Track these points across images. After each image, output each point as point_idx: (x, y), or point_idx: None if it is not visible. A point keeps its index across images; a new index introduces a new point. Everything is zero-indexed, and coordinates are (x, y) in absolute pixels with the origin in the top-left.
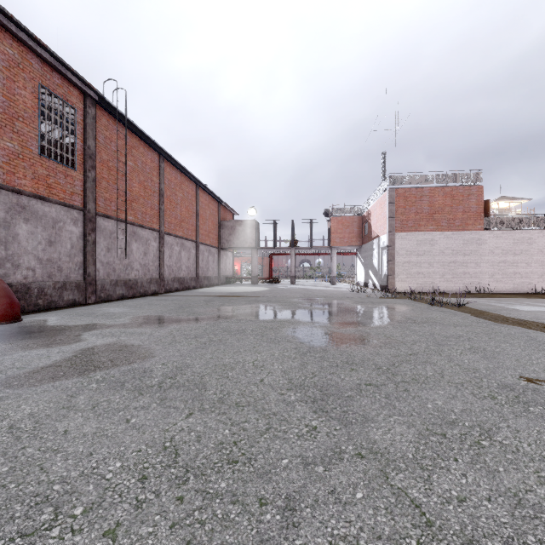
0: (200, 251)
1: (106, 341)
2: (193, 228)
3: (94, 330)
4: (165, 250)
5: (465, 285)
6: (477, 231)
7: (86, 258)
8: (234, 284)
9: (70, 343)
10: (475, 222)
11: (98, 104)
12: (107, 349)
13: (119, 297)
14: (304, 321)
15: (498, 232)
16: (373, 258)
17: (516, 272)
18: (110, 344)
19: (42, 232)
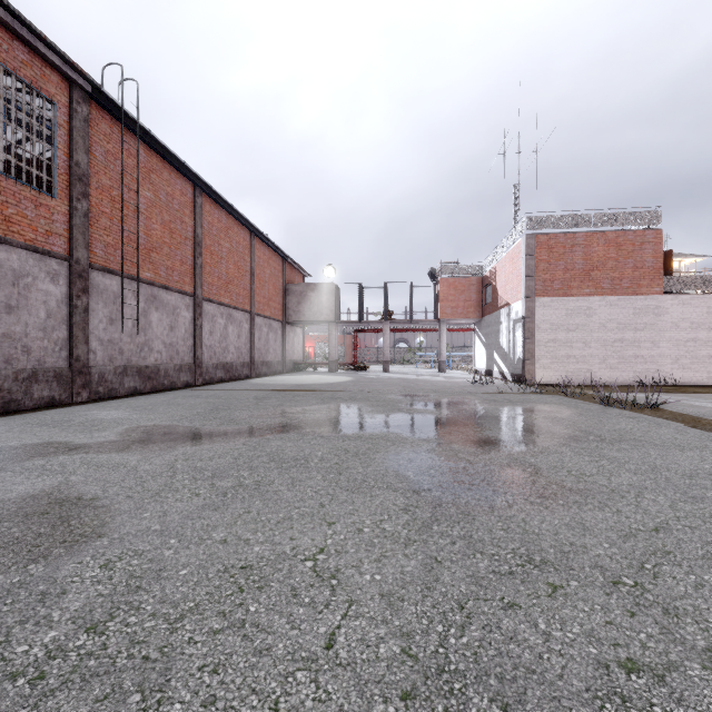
0: (256, 326)
1: (38, 485)
2: (246, 293)
3: (38, 459)
4: (203, 324)
5: (637, 374)
6: (654, 295)
7: (73, 333)
8: (305, 372)
9: None
10: (651, 283)
11: (93, 100)
12: (19, 511)
13: (129, 392)
14: (412, 437)
15: (685, 297)
16: (500, 335)
17: (711, 356)
18: (36, 495)
19: None
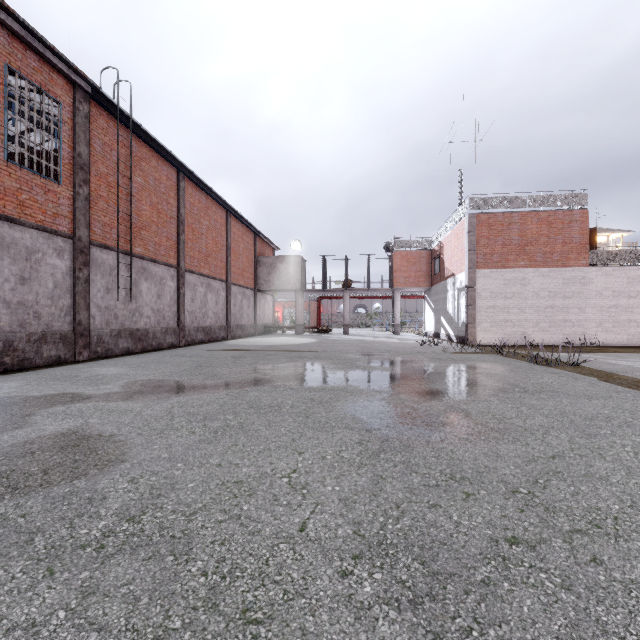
0: (232, 294)
1: (64, 426)
2: (223, 265)
3: (58, 406)
4: (186, 292)
5: (565, 336)
6: (581, 267)
7: (75, 301)
8: (274, 335)
9: (4, 431)
10: (578, 256)
11: (93, 99)
12: (55, 444)
13: (123, 352)
14: (367, 389)
15: (608, 269)
16: (447, 302)
17: (631, 320)
18: (65, 433)
19: (10, 265)
